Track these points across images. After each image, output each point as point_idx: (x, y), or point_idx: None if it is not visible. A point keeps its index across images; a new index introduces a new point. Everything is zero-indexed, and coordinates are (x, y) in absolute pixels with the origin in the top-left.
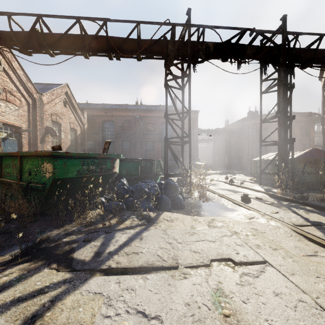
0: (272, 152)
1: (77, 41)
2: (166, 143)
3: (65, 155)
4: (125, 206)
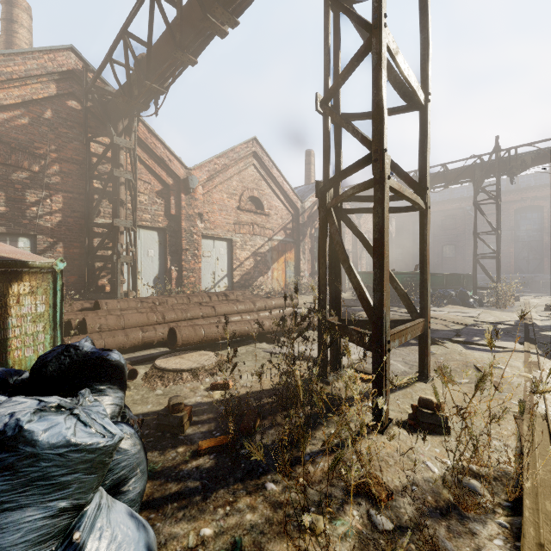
0: None
1: None
2: (474, 259)
3: (396, 273)
4: None
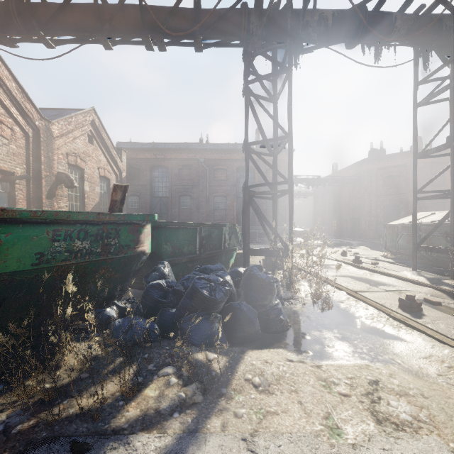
0: (410, 211)
1: (90, 15)
2: (247, 196)
3: None
4: (157, 331)
